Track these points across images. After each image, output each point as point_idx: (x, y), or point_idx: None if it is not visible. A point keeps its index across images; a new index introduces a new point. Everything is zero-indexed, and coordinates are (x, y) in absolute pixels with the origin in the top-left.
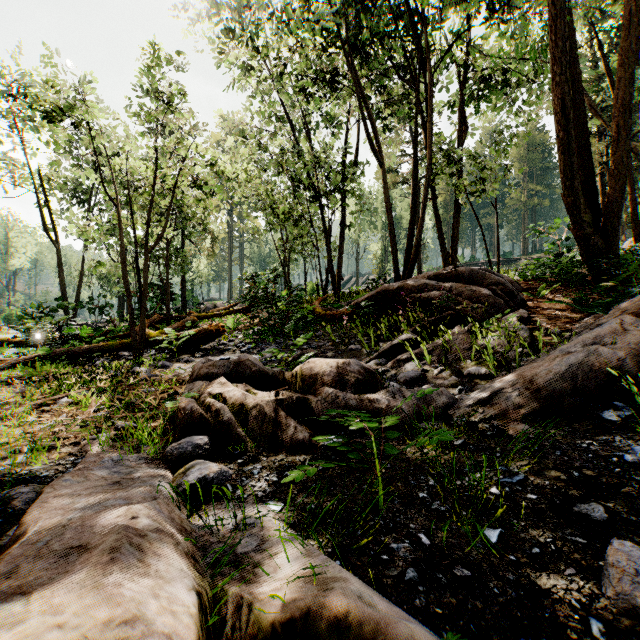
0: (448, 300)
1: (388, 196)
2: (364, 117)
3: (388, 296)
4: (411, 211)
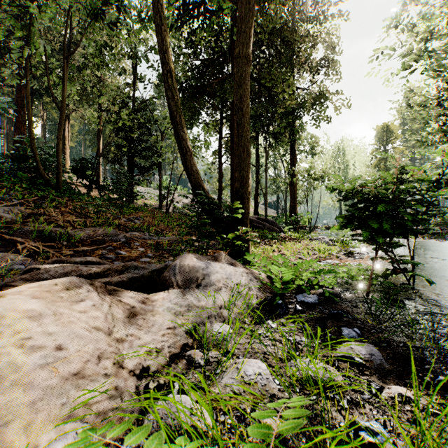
0: None
1: None
2: None
3: None
4: None
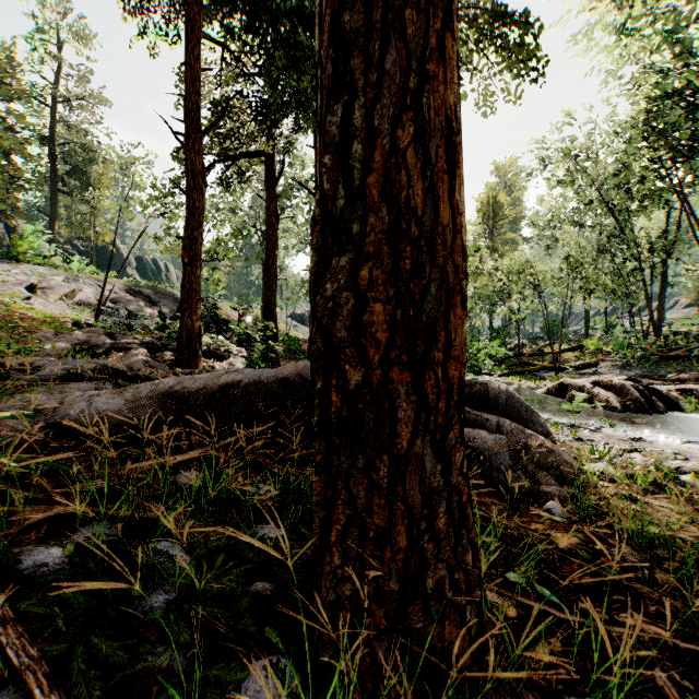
0: None
1: None
2: (692, 231)
3: None
4: None
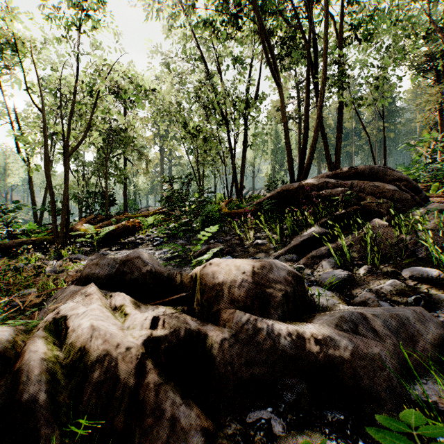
0: (350, 196)
1: (284, 112)
2: (264, 43)
3: (288, 195)
4: (304, 124)
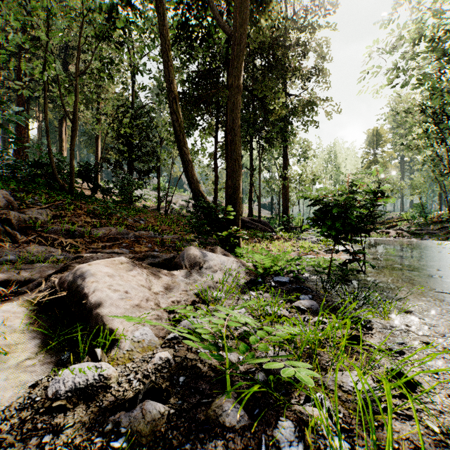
0: None
1: None
2: None
3: None
4: None
